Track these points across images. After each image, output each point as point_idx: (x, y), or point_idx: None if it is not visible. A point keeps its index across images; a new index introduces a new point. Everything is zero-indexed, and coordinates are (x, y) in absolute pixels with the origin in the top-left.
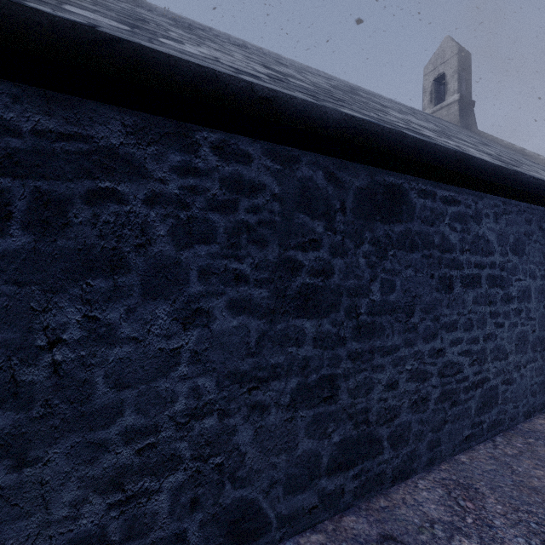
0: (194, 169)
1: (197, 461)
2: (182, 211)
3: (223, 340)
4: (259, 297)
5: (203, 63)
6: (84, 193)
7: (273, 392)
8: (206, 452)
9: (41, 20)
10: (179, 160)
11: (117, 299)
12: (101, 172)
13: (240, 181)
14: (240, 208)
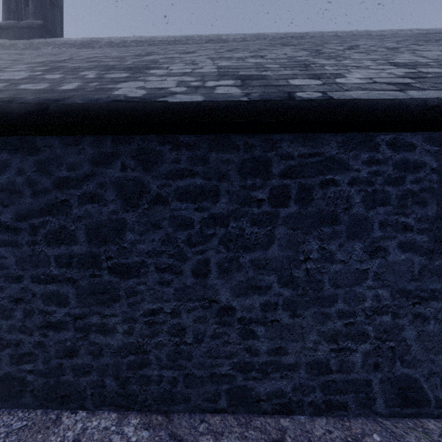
0: (376, 160)
1: (378, 340)
2: (369, 187)
3: (394, 267)
4: (420, 241)
5: (385, 94)
6: (319, 183)
7: (432, 308)
8: (383, 337)
9: (314, 104)
10: (367, 156)
11: (334, 238)
12: (327, 170)
13: (406, 163)
14: (406, 181)
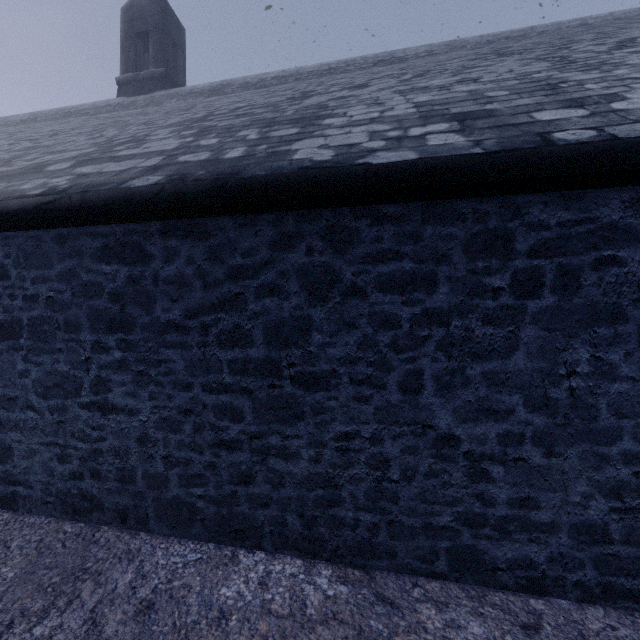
0: None
1: None
2: None
3: None
4: None
5: None
6: (591, 262)
7: None
8: None
9: (588, 149)
10: None
11: (616, 344)
12: (604, 244)
13: None
14: None
